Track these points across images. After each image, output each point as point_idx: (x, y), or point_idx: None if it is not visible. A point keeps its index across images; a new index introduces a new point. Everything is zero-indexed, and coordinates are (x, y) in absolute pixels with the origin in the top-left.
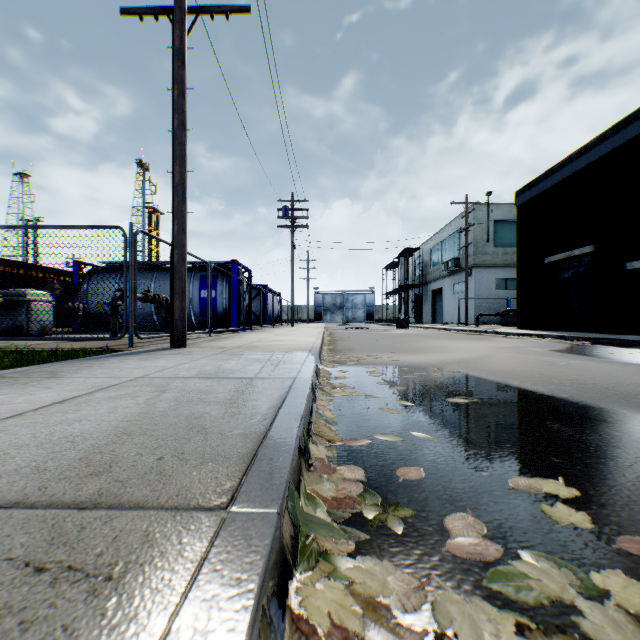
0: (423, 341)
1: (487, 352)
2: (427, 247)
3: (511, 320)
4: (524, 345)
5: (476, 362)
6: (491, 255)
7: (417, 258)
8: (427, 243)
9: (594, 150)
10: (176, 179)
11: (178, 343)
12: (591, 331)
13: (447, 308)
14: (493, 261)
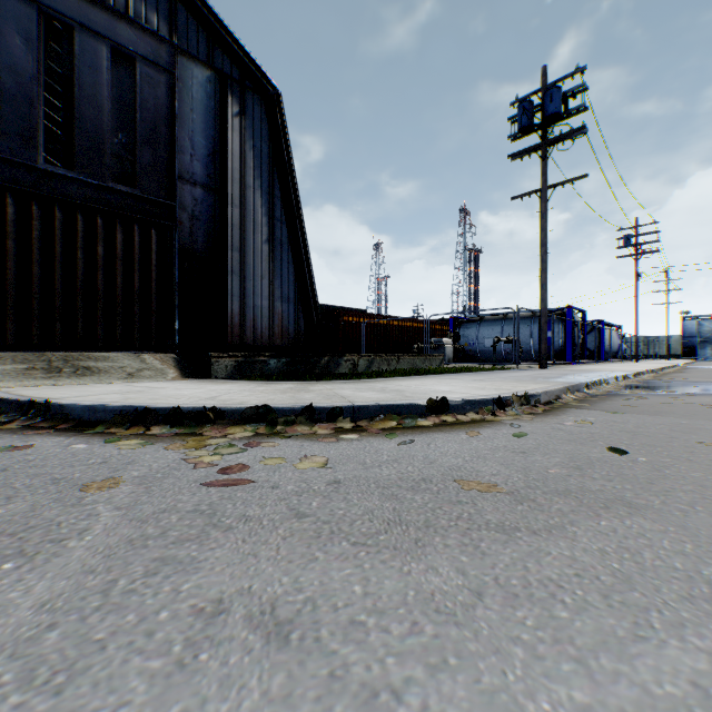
0: None
1: None
2: None
3: None
4: None
5: None
6: None
7: None
8: None
9: None
10: (542, 281)
11: (543, 367)
12: None
13: None
14: None
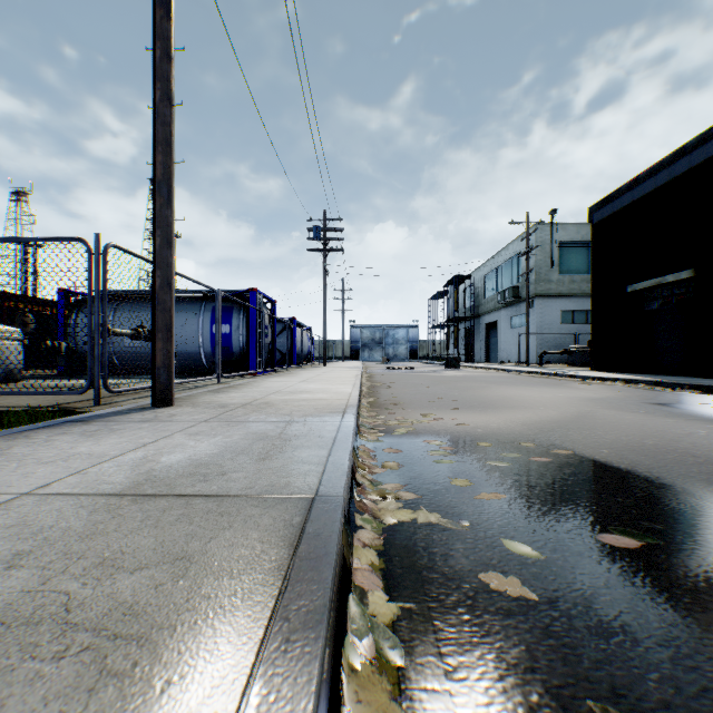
0: (486, 388)
1: (579, 408)
2: (480, 274)
3: (580, 359)
4: (617, 395)
5: (578, 428)
6: (556, 283)
7: (468, 287)
8: (480, 270)
9: (699, 150)
10: (158, 173)
11: (161, 400)
12: (688, 374)
13: (503, 344)
14: (558, 290)
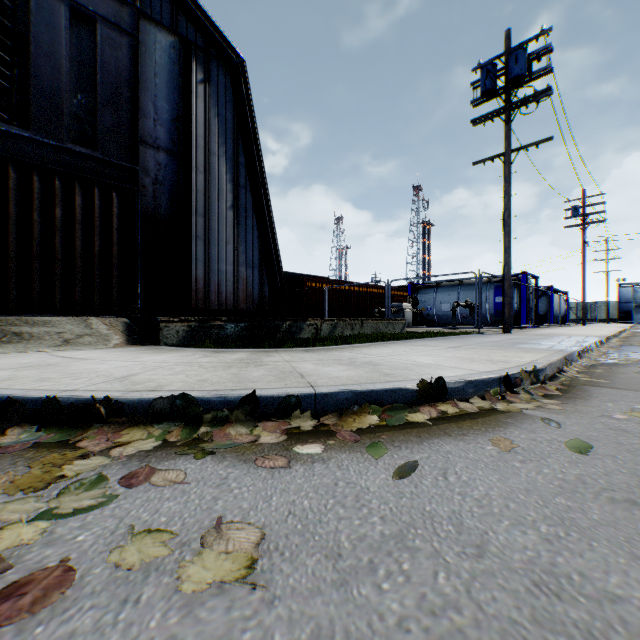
0: None
1: None
2: None
3: None
4: None
5: None
6: None
7: None
8: None
9: None
10: (505, 245)
11: (506, 331)
12: None
13: None
14: None
